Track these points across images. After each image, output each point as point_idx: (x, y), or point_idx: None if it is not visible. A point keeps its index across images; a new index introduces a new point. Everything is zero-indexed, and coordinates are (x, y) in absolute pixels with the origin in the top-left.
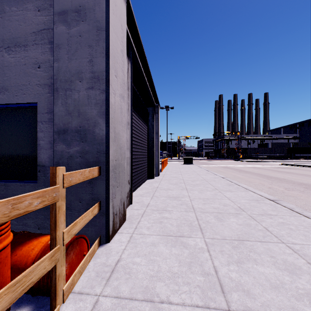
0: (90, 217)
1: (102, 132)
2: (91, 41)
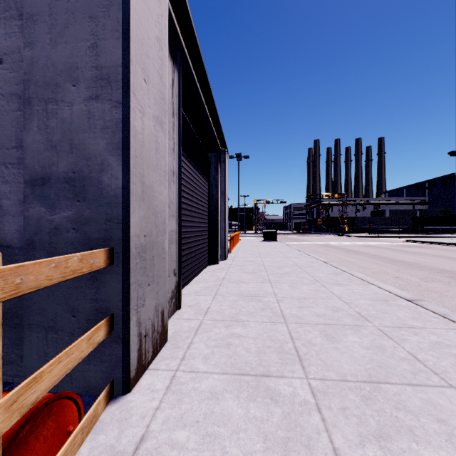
0: (83, 352)
1: (115, 182)
2: (94, 7)
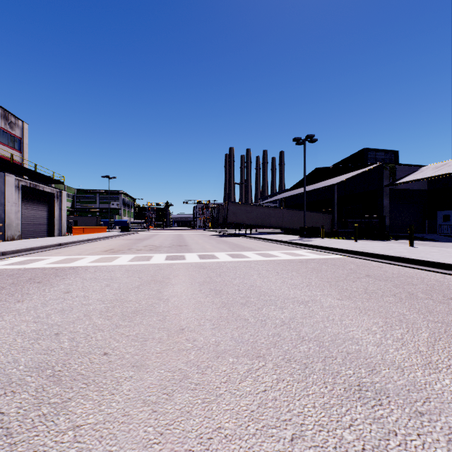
0: None
1: (4, 216)
2: (0, 195)
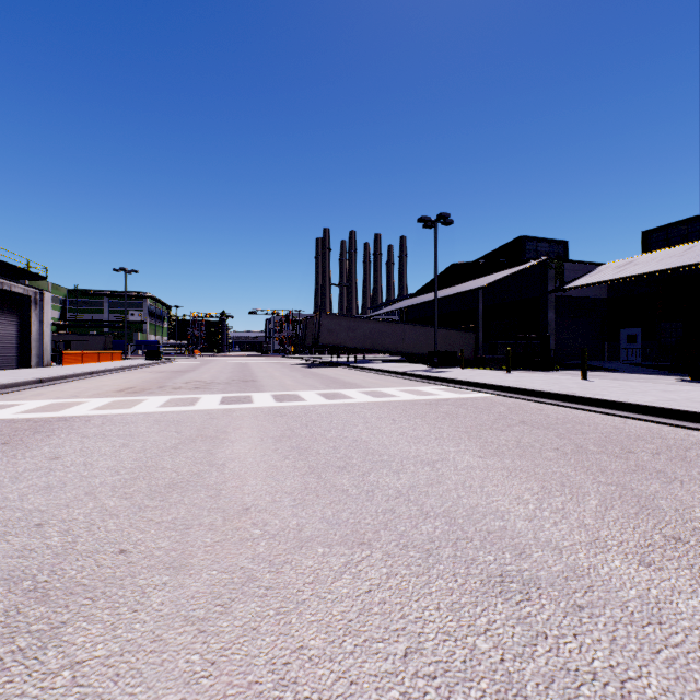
0: None
1: None
2: None
